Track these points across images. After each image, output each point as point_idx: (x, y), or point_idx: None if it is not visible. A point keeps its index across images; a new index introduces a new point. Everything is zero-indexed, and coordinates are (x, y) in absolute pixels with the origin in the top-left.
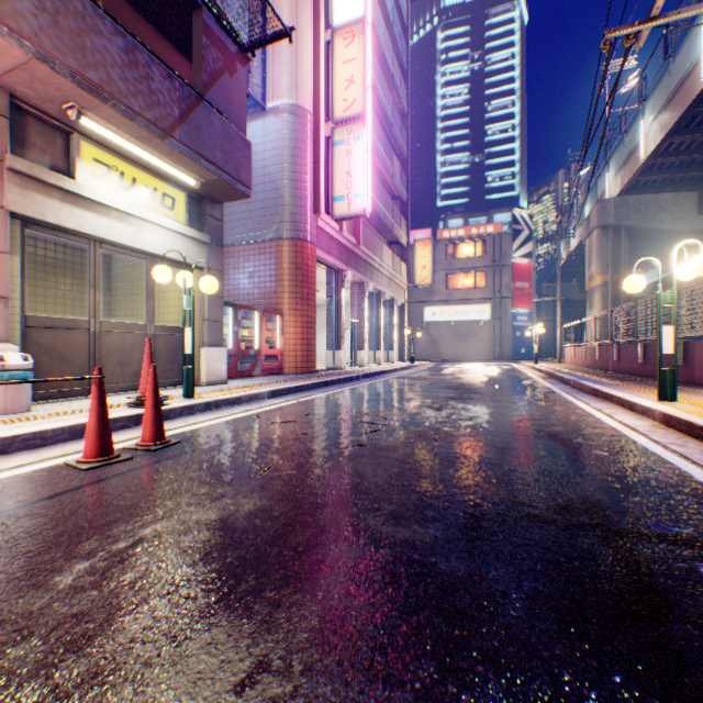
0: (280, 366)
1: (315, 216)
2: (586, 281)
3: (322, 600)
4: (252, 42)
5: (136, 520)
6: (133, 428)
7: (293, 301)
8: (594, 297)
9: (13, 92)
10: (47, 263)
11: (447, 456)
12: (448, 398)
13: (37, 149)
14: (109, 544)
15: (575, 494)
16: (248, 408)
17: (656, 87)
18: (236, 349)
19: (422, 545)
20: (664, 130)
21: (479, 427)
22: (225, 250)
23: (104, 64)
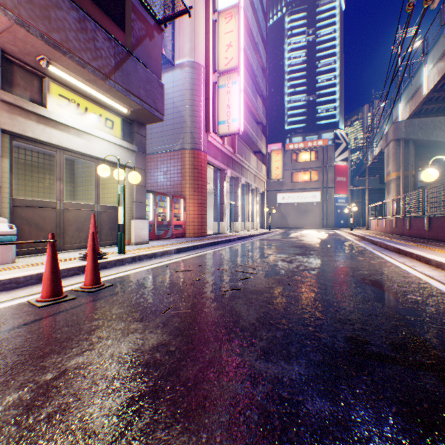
0: (184, 232)
1: (206, 134)
2: (385, 176)
3: (205, 443)
4: (164, 17)
5: (65, 352)
6: (81, 275)
7: (192, 189)
8: (391, 186)
9: (4, 49)
10: (33, 165)
11: (300, 299)
12: (296, 254)
13: (21, 88)
14: (39, 375)
15: (405, 334)
16: (161, 260)
17: (435, 45)
18: (155, 221)
19: (289, 382)
20: (440, 73)
21: (320, 276)
22: (148, 157)
23: (64, 29)
